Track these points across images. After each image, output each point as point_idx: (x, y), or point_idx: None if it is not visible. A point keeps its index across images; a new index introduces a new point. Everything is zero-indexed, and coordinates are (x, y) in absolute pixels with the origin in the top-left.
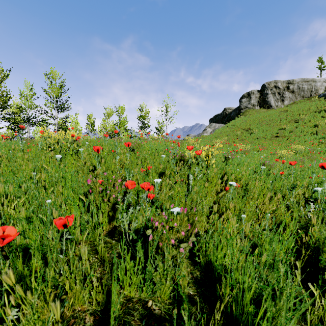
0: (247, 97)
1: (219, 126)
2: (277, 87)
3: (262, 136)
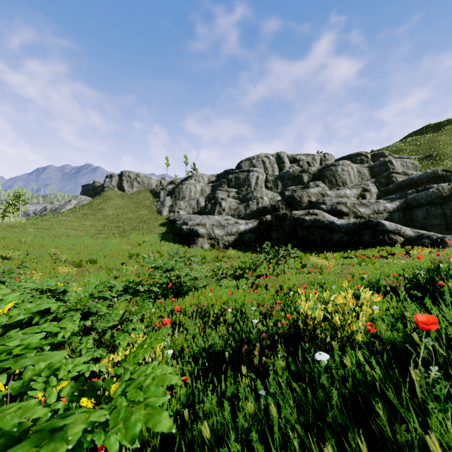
0: (110, 178)
1: (85, 199)
2: (130, 177)
3: (101, 217)
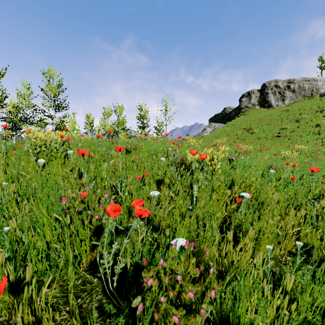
0: (247, 96)
1: (219, 125)
2: (277, 87)
3: (263, 136)
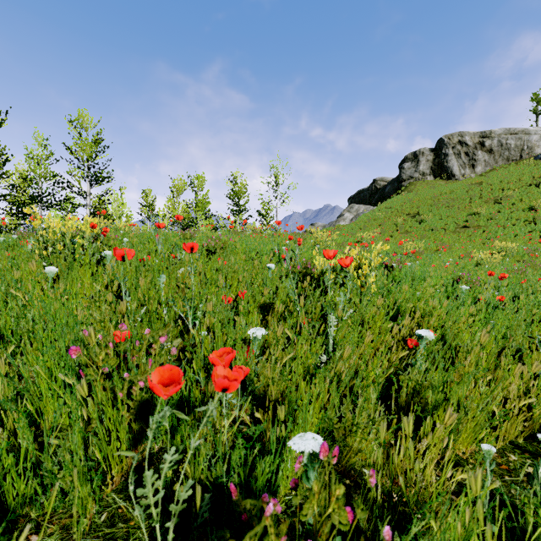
0: (413, 160)
1: (366, 209)
2: (463, 144)
3: (440, 226)
